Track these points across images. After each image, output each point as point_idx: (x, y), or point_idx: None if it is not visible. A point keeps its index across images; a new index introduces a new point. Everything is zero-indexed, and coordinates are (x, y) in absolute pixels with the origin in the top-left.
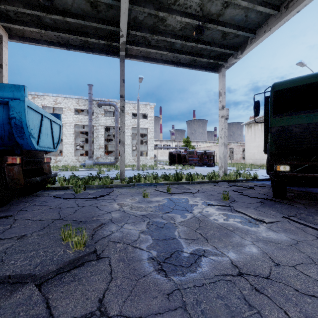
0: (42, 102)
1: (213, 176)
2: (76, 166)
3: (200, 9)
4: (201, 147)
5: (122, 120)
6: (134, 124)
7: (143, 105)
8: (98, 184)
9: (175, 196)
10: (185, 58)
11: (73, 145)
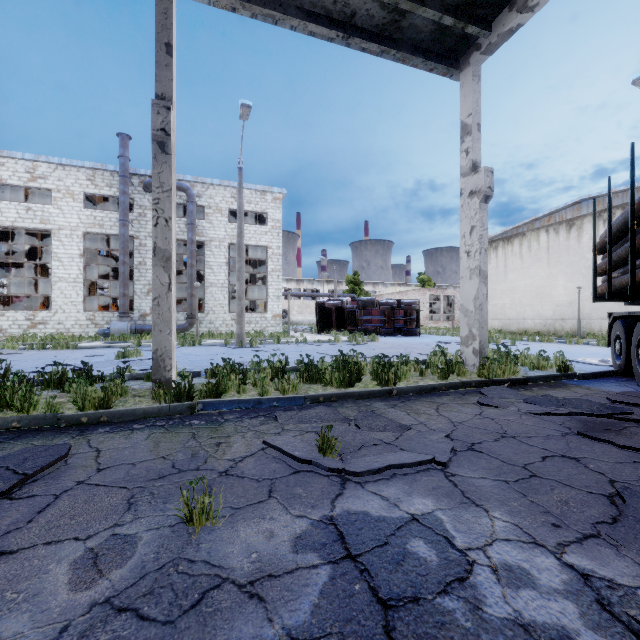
0: None
1: (450, 365)
2: (87, 335)
3: None
4: (385, 294)
5: (162, 180)
6: (235, 236)
7: (256, 191)
8: (45, 409)
9: (363, 496)
10: (369, 8)
11: (79, 285)
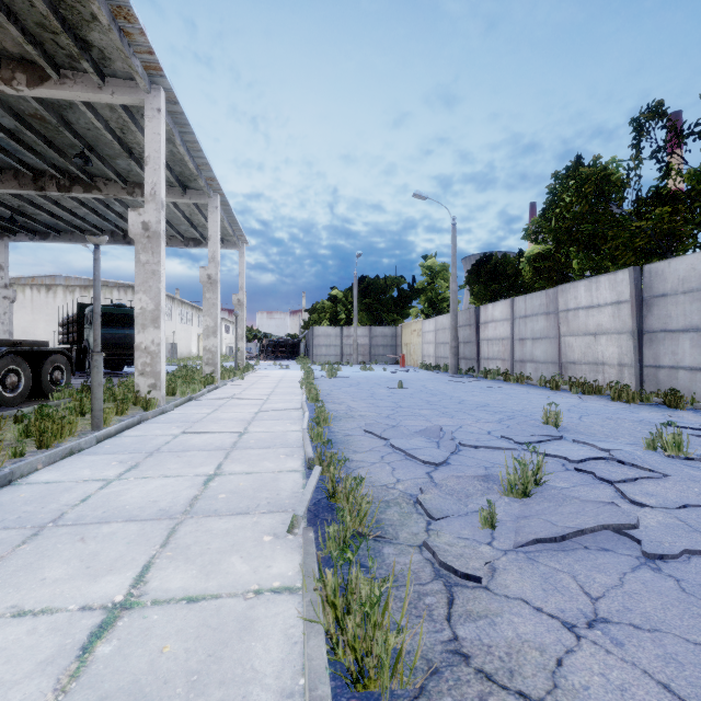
0: None
1: None
2: None
3: (19, 206)
4: None
5: None
6: None
7: None
8: None
9: None
10: None
11: None
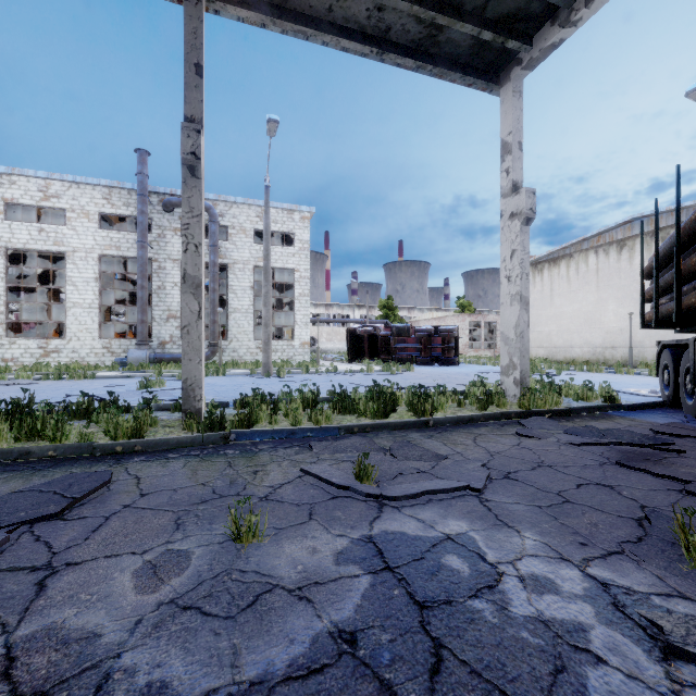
0: (5, 191)
1: (489, 396)
2: (103, 364)
3: None
4: (421, 320)
5: (191, 205)
6: (260, 258)
7: (283, 210)
8: (78, 439)
9: (400, 518)
10: (404, 22)
11: (95, 310)
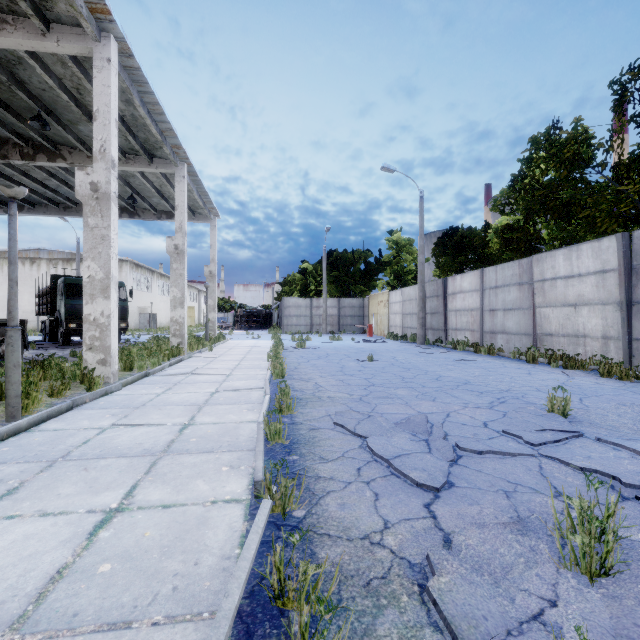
0: None
1: None
2: None
3: None
4: None
5: None
6: None
7: None
8: None
9: None
10: None
11: None
